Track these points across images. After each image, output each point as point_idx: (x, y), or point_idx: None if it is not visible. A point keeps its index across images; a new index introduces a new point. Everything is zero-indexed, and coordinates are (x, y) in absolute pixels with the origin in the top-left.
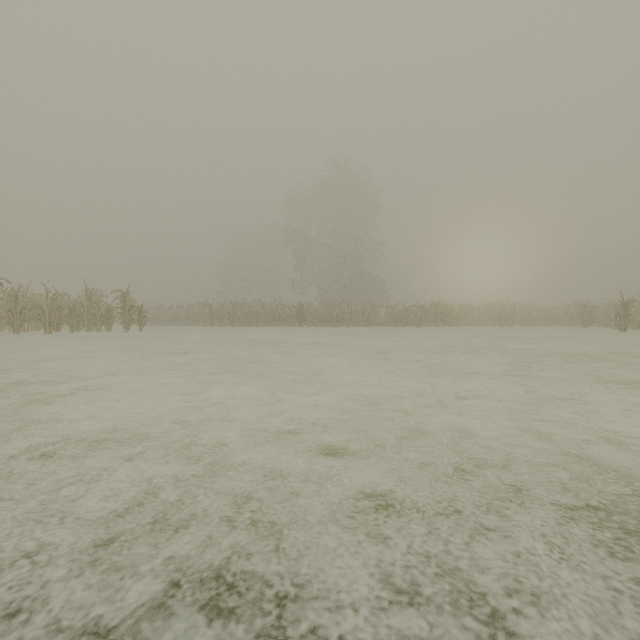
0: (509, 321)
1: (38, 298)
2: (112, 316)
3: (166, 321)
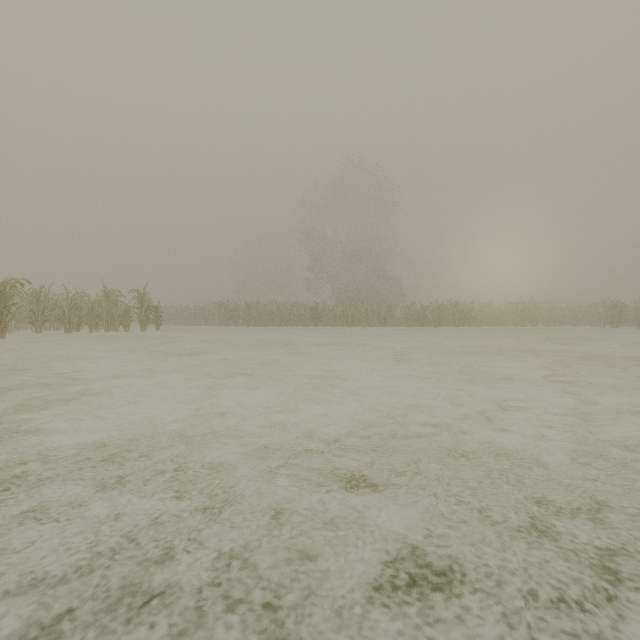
0: (532, 321)
1: (59, 298)
2: (129, 316)
3: (183, 321)
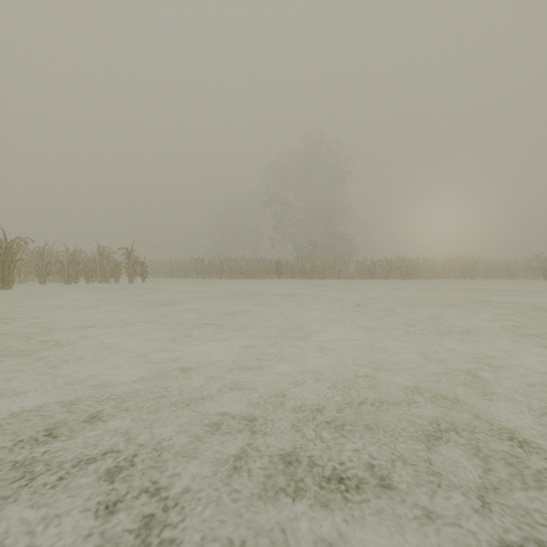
0: (471, 274)
1: (61, 255)
2: (119, 270)
3: (166, 274)
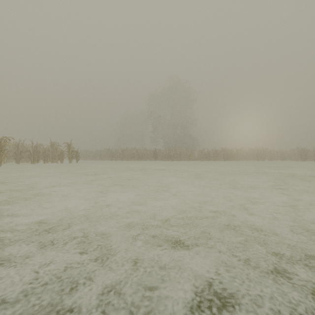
0: (262, 158)
1: (28, 147)
2: (63, 155)
3: (90, 158)
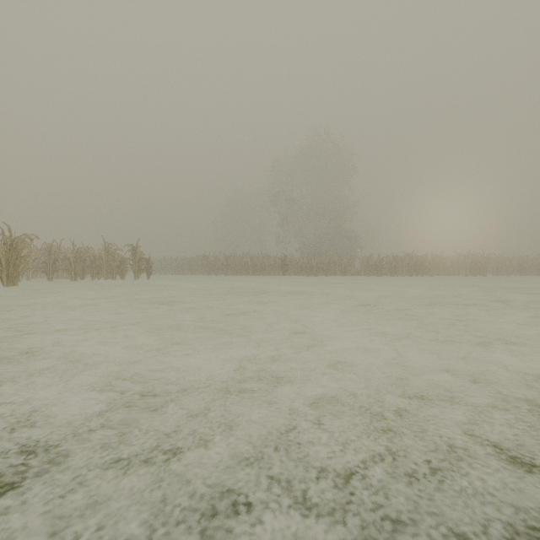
0: (482, 271)
1: (68, 252)
2: (125, 266)
3: (172, 271)
